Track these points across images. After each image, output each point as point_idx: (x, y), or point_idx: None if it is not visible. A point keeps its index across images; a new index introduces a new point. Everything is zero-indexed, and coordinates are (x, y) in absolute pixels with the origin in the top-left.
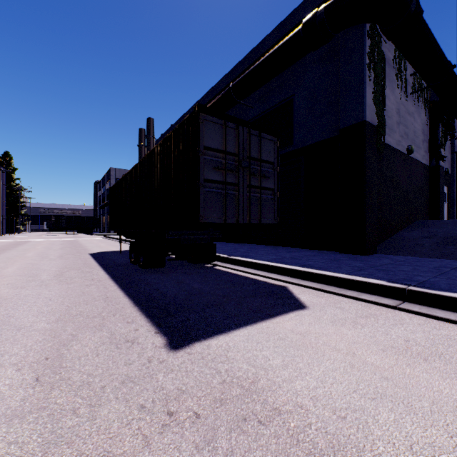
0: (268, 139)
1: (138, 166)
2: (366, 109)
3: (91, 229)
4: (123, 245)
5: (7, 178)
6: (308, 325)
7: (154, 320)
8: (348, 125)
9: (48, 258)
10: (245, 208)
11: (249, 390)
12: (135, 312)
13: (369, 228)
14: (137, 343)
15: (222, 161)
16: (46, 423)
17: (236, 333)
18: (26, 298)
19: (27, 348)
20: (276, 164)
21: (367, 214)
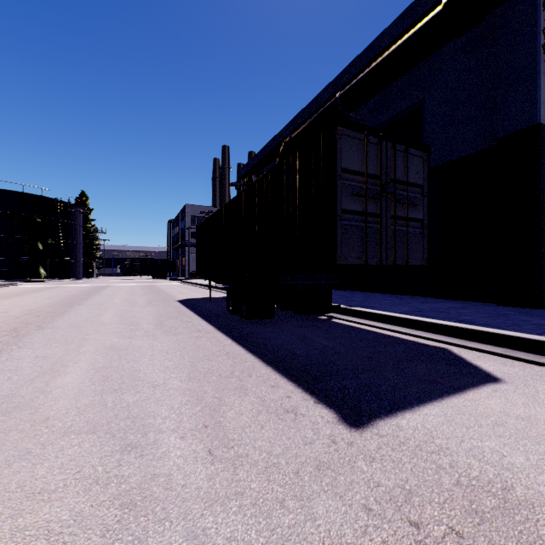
0: (415, 155)
1: (237, 198)
2: (541, 108)
3: (166, 273)
4: (208, 292)
5: (83, 220)
6: (523, 406)
7: (302, 385)
8: (511, 131)
9: (138, 305)
10: (388, 246)
11: (509, 502)
12: (272, 373)
13: (544, 271)
14: (301, 414)
15: (361, 185)
16: (255, 516)
17: (425, 411)
18: (141, 350)
19: (176, 411)
20: (426, 188)
21: (542, 252)
